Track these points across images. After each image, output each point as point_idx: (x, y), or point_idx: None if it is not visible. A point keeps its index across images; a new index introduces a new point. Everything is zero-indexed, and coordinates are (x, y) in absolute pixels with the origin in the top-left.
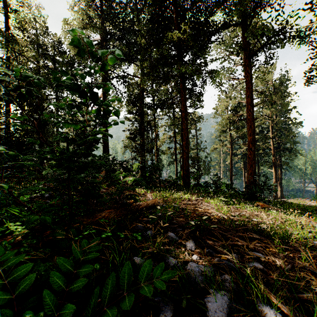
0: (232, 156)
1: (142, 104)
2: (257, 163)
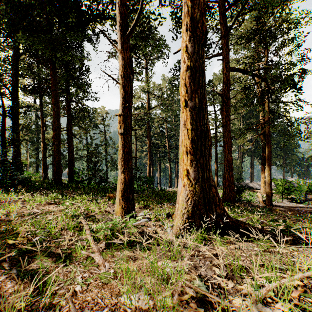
0: (136, 152)
1: (15, 84)
2: (159, 158)
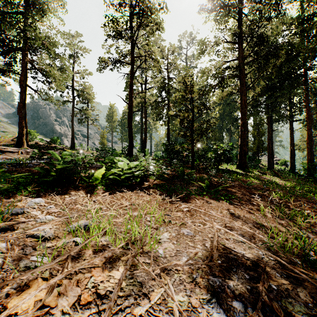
0: None
1: (270, 120)
2: None
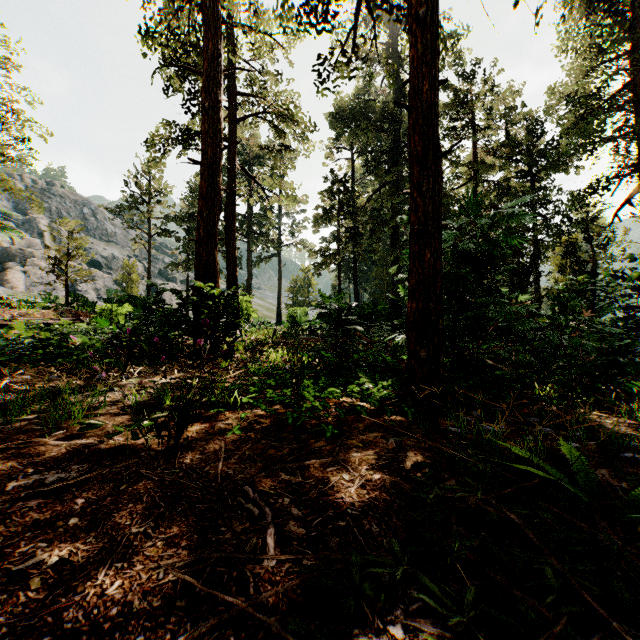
0: None
1: None
2: None
